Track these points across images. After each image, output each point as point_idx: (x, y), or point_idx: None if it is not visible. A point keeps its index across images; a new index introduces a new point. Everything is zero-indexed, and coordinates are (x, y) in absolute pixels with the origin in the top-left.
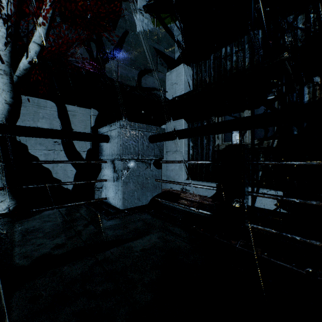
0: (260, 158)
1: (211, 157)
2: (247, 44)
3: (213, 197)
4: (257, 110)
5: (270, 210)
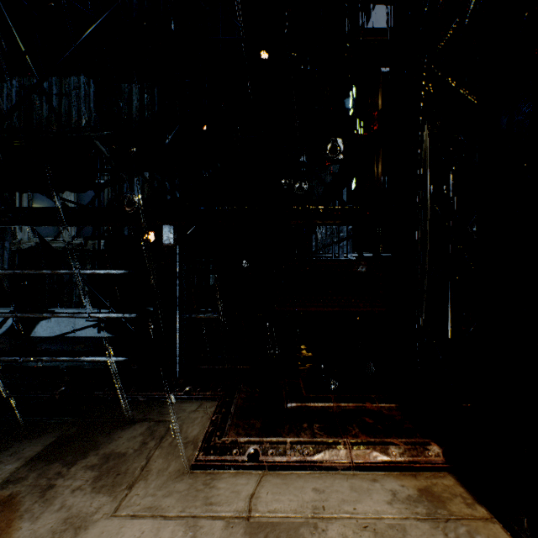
0: (87, 265)
1: (8, 262)
2: (75, 91)
3: (6, 335)
4: (84, 196)
5: (91, 337)
